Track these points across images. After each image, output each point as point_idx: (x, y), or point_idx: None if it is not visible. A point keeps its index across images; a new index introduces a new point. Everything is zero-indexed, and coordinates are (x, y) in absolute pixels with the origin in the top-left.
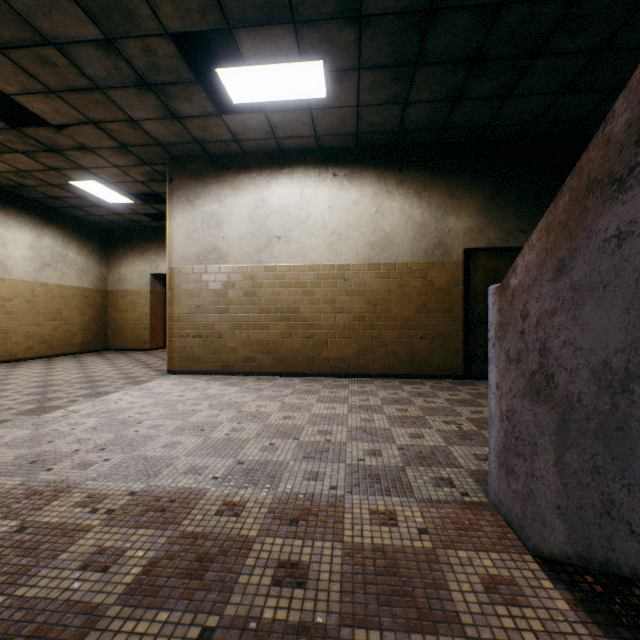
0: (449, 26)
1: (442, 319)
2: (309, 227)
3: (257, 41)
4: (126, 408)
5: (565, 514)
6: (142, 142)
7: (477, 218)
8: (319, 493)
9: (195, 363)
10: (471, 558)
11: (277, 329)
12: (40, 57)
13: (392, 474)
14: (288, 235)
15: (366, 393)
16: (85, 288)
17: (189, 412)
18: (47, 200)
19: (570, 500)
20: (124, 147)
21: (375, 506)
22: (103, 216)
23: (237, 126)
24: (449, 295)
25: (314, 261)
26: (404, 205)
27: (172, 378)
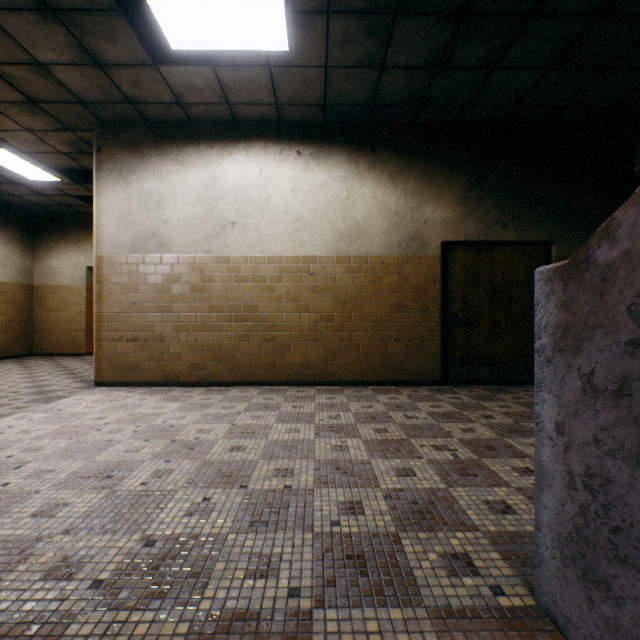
0: None
1: (418, 319)
2: (269, 212)
3: None
4: (11, 441)
5: None
6: (57, 97)
7: (455, 208)
8: (270, 609)
9: (130, 372)
10: None
11: (231, 331)
12: None
13: (383, 551)
14: (244, 221)
15: (336, 407)
16: (1, 282)
17: (101, 445)
18: None
19: None
20: (34, 103)
21: (364, 637)
22: (24, 197)
23: (179, 83)
24: (426, 292)
25: (275, 252)
26: (377, 191)
27: (98, 392)
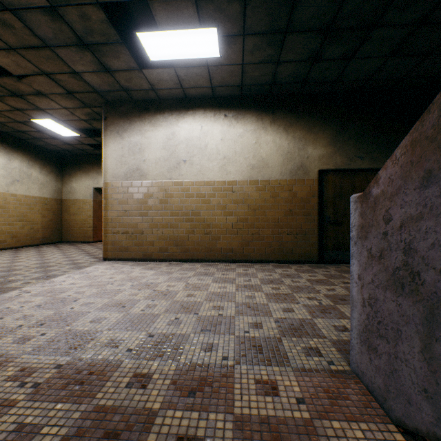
0: (311, 2)
1: (303, 220)
2: (207, 153)
3: (167, 11)
4: (67, 288)
5: (434, 398)
6: (83, 90)
7: (328, 148)
8: (213, 364)
9: (123, 252)
10: (344, 429)
11: (183, 228)
12: (0, 20)
13: (271, 344)
14: (192, 159)
15: (249, 275)
16: (45, 198)
17: (115, 291)
18: (15, 133)
19: (440, 387)
20: (70, 93)
21: (259, 376)
22: (58, 145)
23: (154, 78)
24: (308, 203)
25: (210, 178)
26: (276, 138)
27: (106, 264)
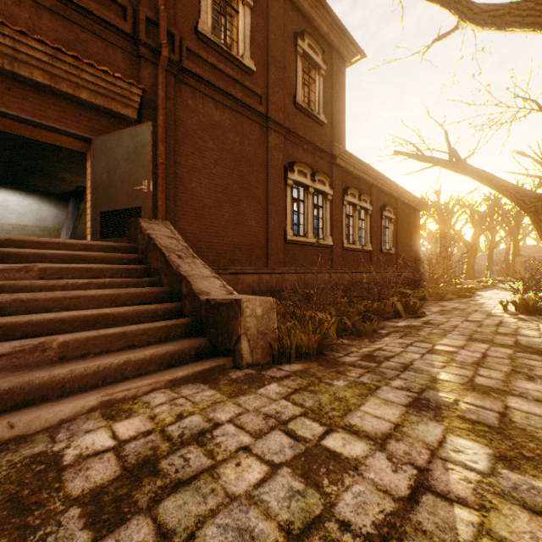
0: None
1: None
2: (9, 210)
3: None
4: None
5: None
6: None
7: None
8: None
9: None
10: None
11: None
12: None
13: None
14: None
15: None
16: None
17: None
18: None
19: None
20: None
21: None
22: None
23: None
24: None
25: (12, 222)
26: (51, 209)
27: None
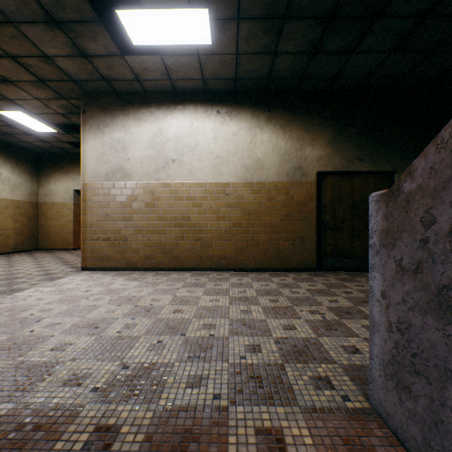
0: None
1: (301, 225)
2: (198, 152)
3: None
4: (32, 305)
5: None
6: (57, 77)
7: (326, 148)
8: (202, 405)
9: (104, 261)
10: None
11: (172, 233)
12: None
13: (273, 374)
14: (181, 158)
15: (243, 285)
16: (18, 200)
17: (89, 308)
18: None
19: None
20: (42, 81)
21: (260, 422)
22: (32, 143)
23: (138, 67)
24: (306, 207)
25: (202, 179)
26: (272, 137)
27: (84, 274)
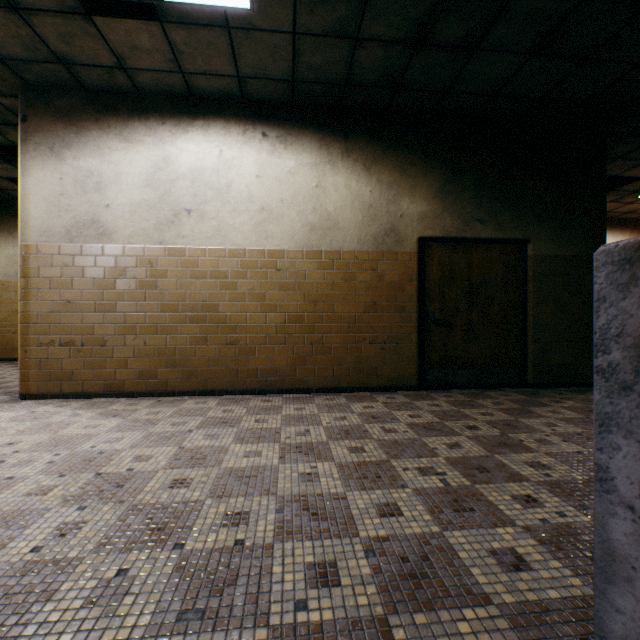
0: None
1: (394, 320)
2: (231, 200)
3: None
4: None
5: None
6: None
7: (433, 202)
8: None
9: (64, 382)
10: None
11: (187, 333)
12: None
13: None
14: (202, 208)
15: (305, 420)
16: None
17: None
18: None
19: None
20: None
21: None
22: None
23: (121, 41)
24: (402, 291)
25: (237, 244)
26: (350, 180)
27: (21, 407)
